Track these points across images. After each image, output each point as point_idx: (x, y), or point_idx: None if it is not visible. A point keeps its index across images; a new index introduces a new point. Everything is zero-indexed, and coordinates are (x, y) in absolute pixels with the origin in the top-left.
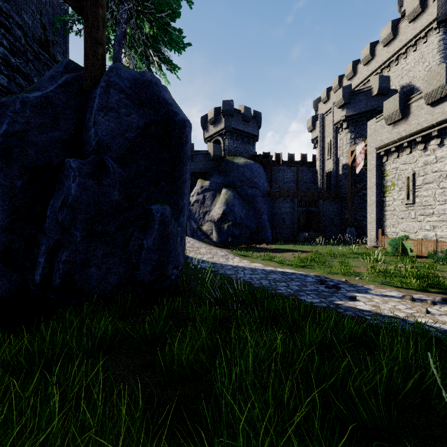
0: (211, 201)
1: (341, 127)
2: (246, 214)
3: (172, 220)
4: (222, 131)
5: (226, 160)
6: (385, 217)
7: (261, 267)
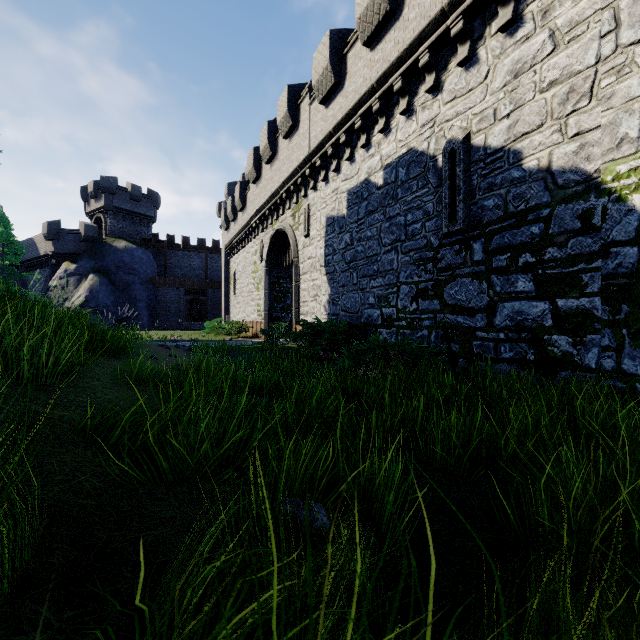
0: (76, 287)
1: None
2: (115, 301)
3: None
4: (103, 209)
5: (104, 242)
6: (230, 305)
7: None
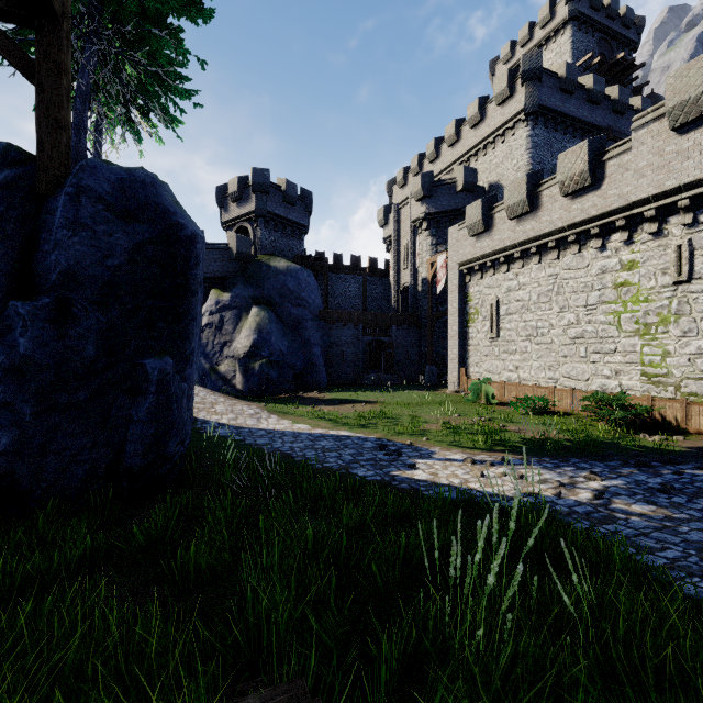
0: (234, 326)
1: (420, 227)
2: (289, 347)
3: (175, 376)
4: (251, 215)
5: (258, 261)
6: (468, 353)
7: (308, 431)
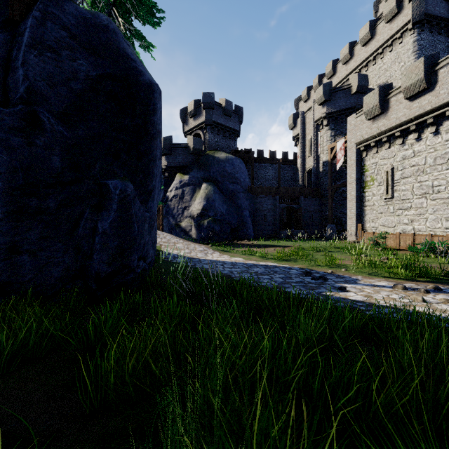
0: (191, 196)
1: (321, 124)
2: (227, 210)
3: (136, 201)
4: (202, 124)
5: (207, 154)
6: (364, 212)
7: (242, 261)
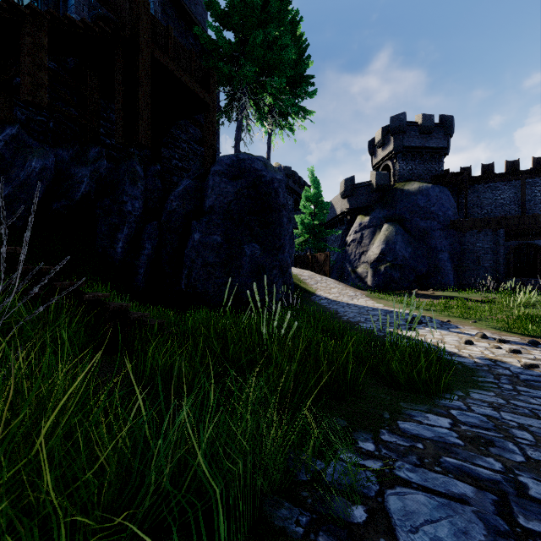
0: (370, 239)
1: None
2: (412, 253)
3: (263, 256)
4: (391, 154)
5: (394, 188)
6: None
7: (376, 307)
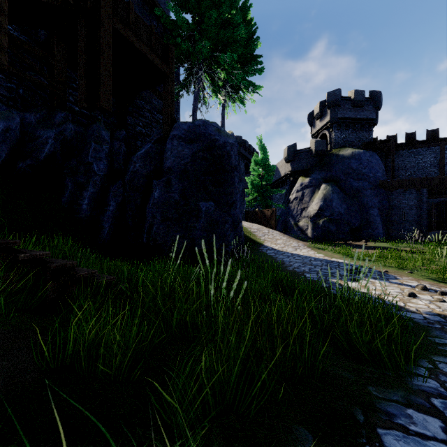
0: (310, 197)
1: None
2: (347, 209)
3: (217, 211)
4: (328, 124)
5: (330, 153)
6: None
7: (317, 257)
